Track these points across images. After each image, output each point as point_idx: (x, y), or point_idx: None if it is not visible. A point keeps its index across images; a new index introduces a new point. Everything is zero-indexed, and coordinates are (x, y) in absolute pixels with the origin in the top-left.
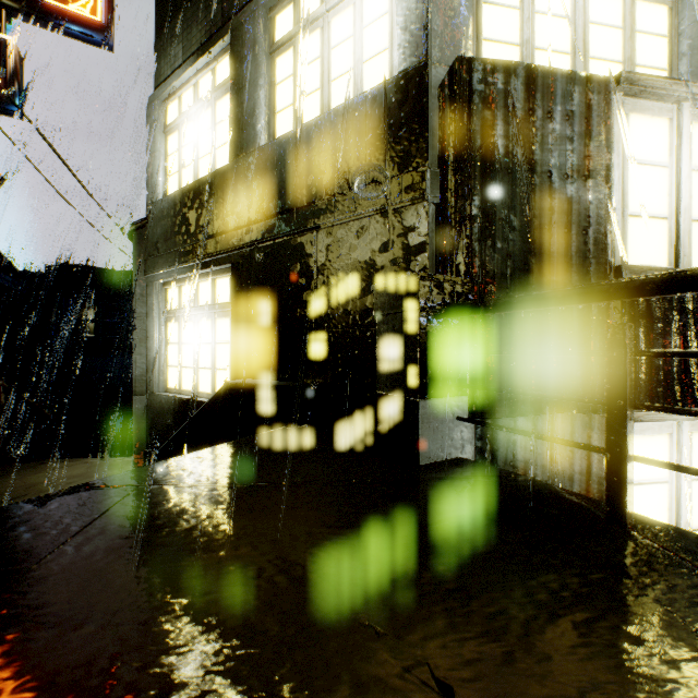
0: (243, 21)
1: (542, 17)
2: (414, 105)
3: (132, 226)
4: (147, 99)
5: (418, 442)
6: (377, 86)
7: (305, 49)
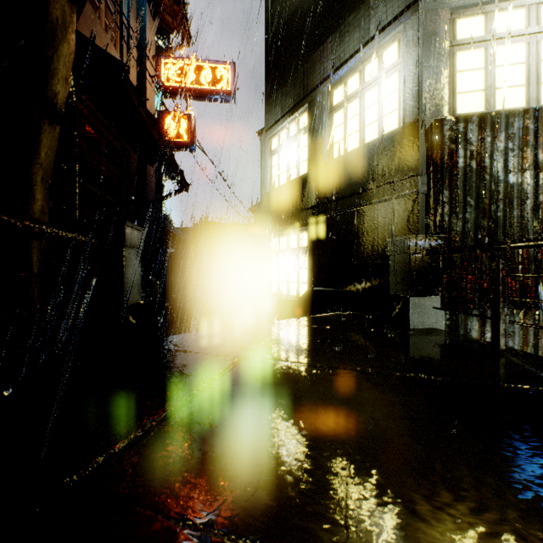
0: (315, 96)
1: (501, 68)
2: (411, 142)
3: (254, 207)
4: (261, 138)
5: (409, 317)
6: (391, 132)
7: (350, 110)
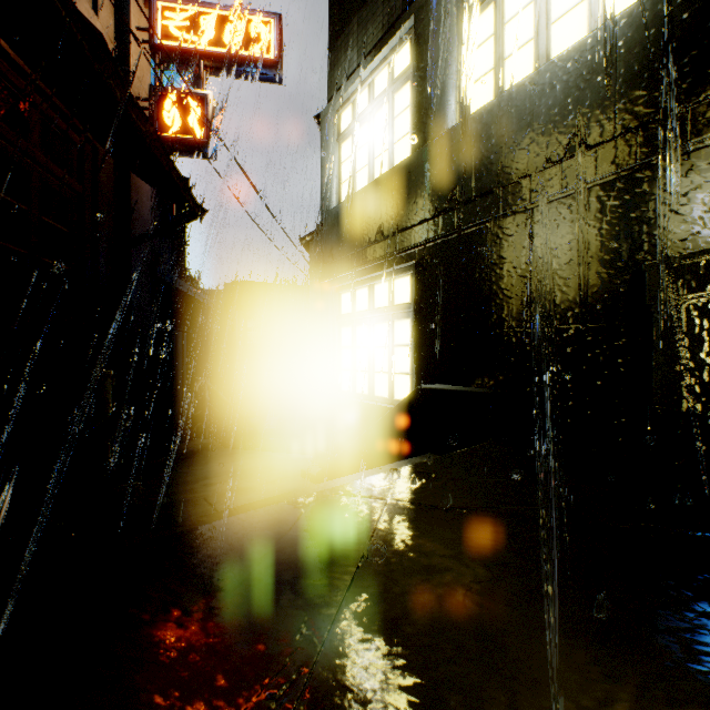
0: None
1: None
2: None
3: (309, 236)
4: (322, 113)
5: None
6: (637, 2)
7: None
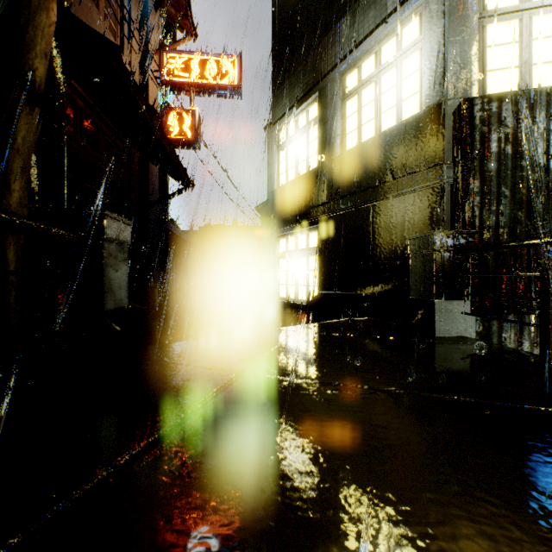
0: (326, 84)
1: (539, 42)
2: (435, 127)
3: (260, 205)
4: (268, 132)
5: (434, 324)
6: (411, 117)
7: (365, 96)
